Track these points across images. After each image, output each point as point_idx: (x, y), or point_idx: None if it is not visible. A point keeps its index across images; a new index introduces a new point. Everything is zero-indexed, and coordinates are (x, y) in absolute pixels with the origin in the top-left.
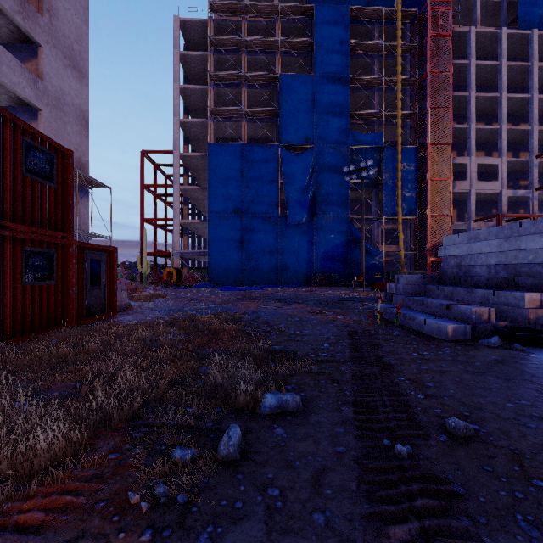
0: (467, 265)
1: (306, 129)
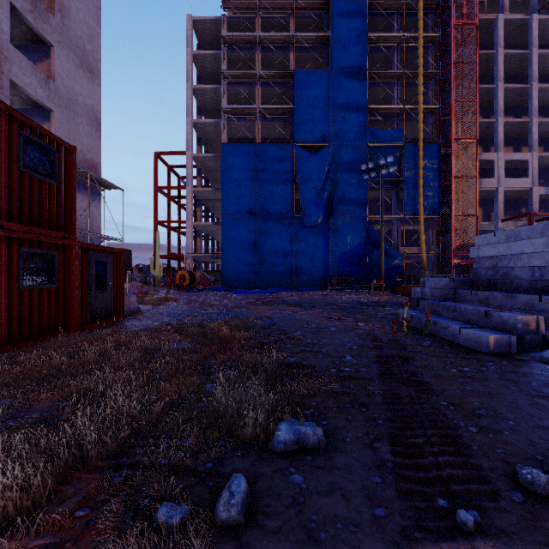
0: (504, 267)
1: (322, 126)
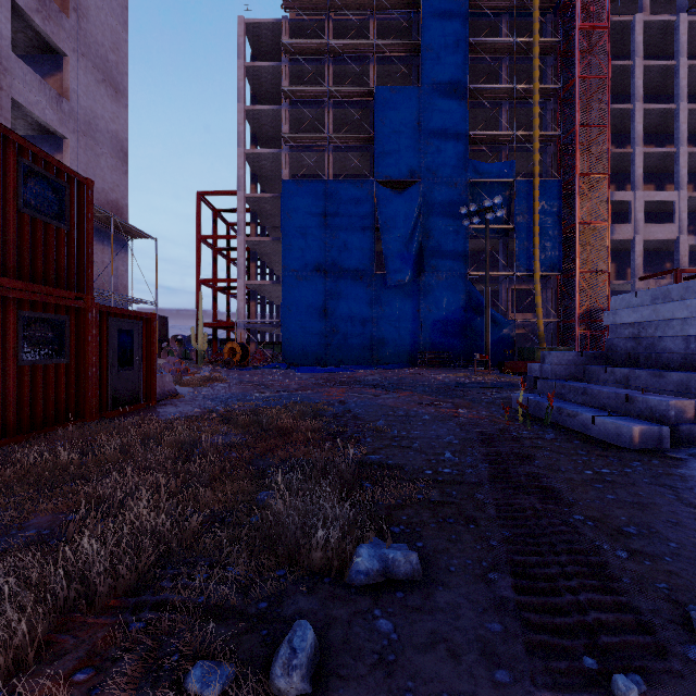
0: (649, 338)
1: (410, 159)
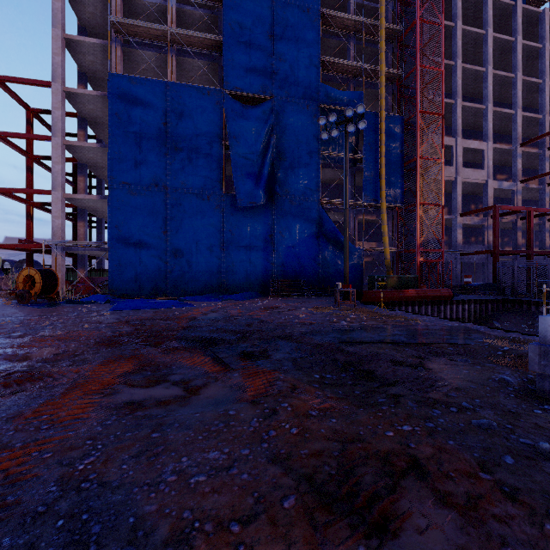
0: None
1: (262, 72)
